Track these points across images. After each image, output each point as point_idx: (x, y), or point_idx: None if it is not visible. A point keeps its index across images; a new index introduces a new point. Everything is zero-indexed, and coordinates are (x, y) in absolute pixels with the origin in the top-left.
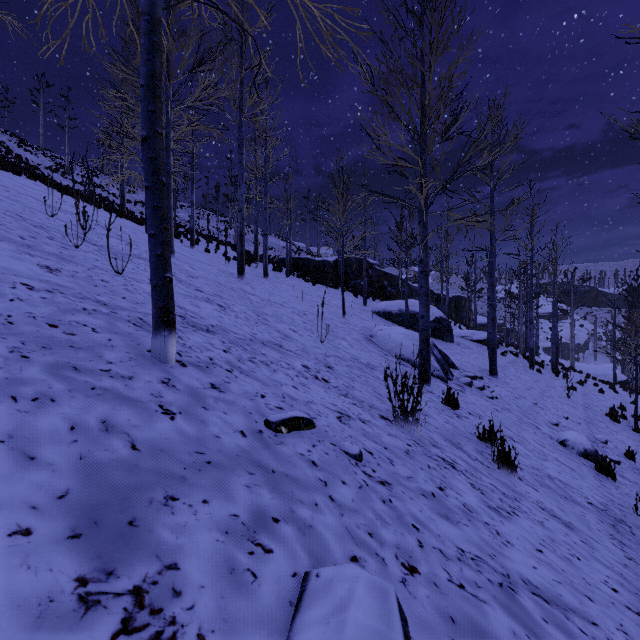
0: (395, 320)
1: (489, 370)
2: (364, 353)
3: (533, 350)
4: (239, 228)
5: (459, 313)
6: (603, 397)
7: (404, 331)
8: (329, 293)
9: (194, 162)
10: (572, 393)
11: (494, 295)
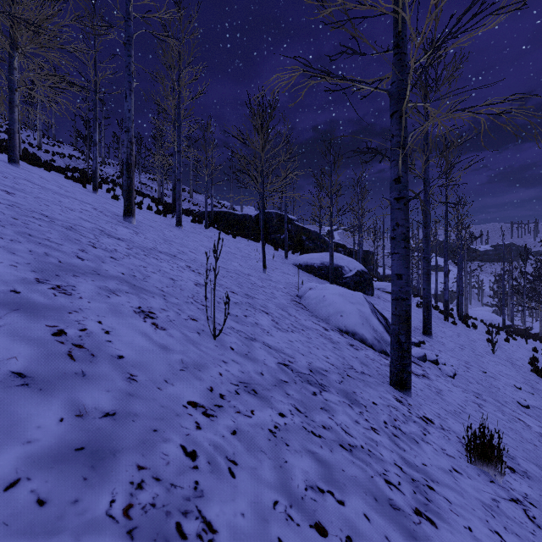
0: (317, 273)
1: (423, 329)
2: (298, 337)
3: (448, 302)
4: (125, 154)
5: (367, 266)
6: (512, 347)
7: (342, 291)
8: (249, 245)
9: (97, 97)
10: (490, 346)
11: (429, 247)
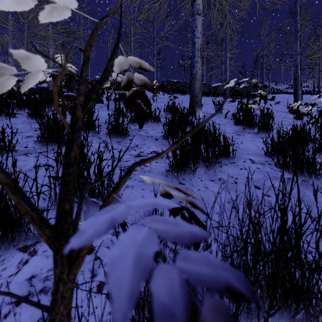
0: None
1: None
2: None
3: None
4: None
5: None
6: None
7: None
8: None
9: None
10: None
11: None
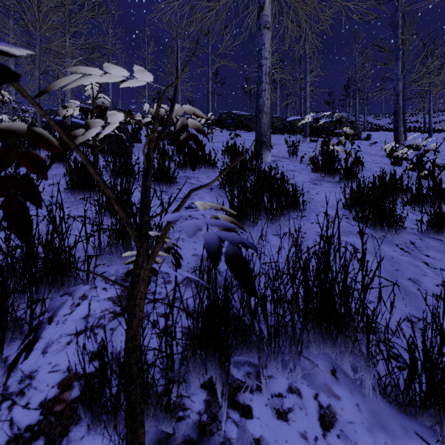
0: None
1: None
2: None
3: None
4: None
5: None
6: None
7: None
8: None
9: None
10: None
11: None
